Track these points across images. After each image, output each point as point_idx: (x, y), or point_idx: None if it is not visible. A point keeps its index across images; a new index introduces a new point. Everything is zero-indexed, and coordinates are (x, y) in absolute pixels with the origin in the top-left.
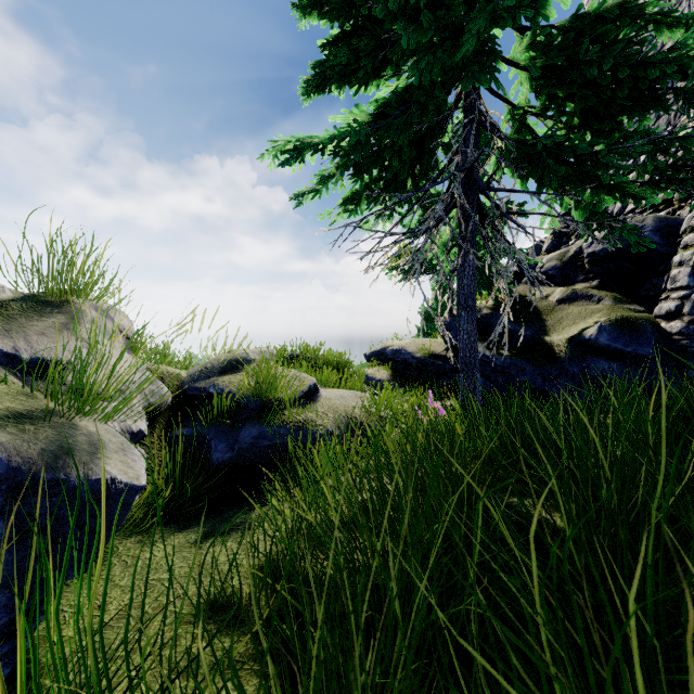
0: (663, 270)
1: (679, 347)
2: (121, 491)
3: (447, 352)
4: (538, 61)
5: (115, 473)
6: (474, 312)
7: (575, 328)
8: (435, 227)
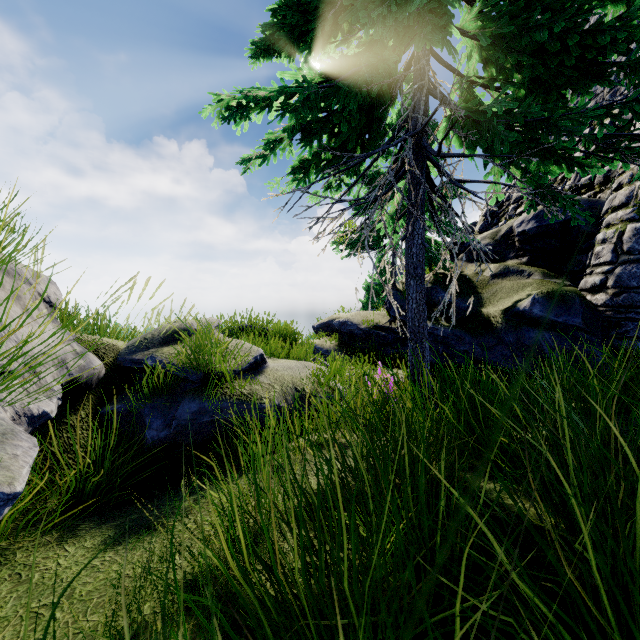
0: (586, 248)
1: (604, 318)
2: None
3: (390, 324)
4: (487, 28)
5: None
6: (423, 281)
7: (509, 300)
8: (384, 195)
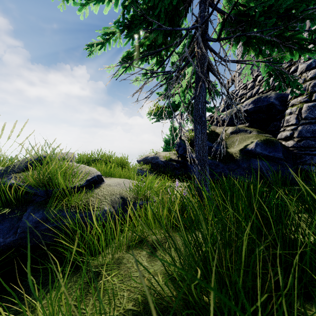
0: (279, 118)
1: (293, 153)
2: None
3: (178, 158)
4: None
5: None
6: (205, 126)
7: (241, 145)
8: (180, 69)
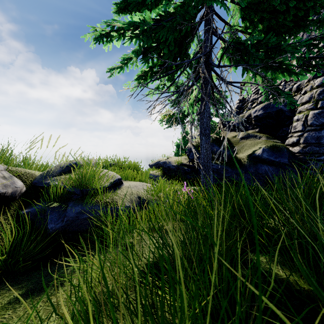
0: (288, 124)
1: (298, 159)
2: None
3: (189, 163)
4: None
5: None
6: (209, 137)
7: (250, 150)
8: (188, 89)
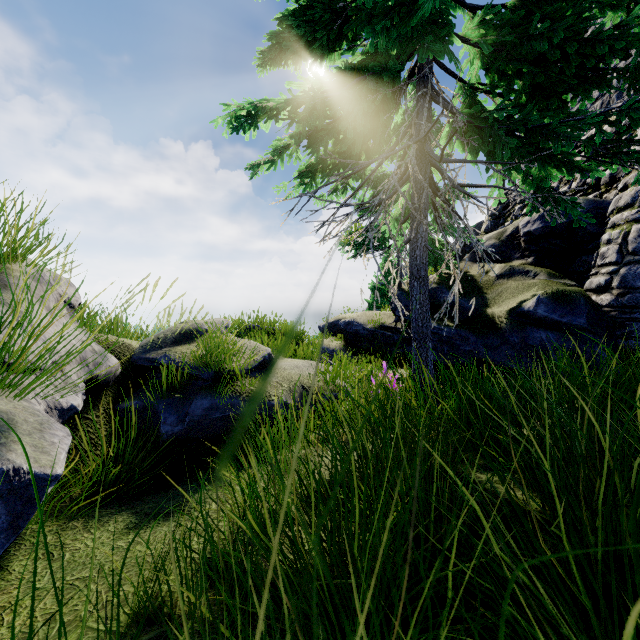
0: (591, 248)
1: (609, 318)
2: (28, 484)
3: (396, 324)
4: (488, 37)
5: (20, 461)
6: (426, 283)
7: (514, 300)
8: (388, 199)
